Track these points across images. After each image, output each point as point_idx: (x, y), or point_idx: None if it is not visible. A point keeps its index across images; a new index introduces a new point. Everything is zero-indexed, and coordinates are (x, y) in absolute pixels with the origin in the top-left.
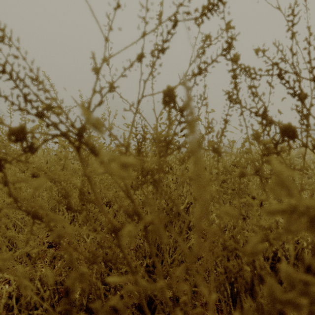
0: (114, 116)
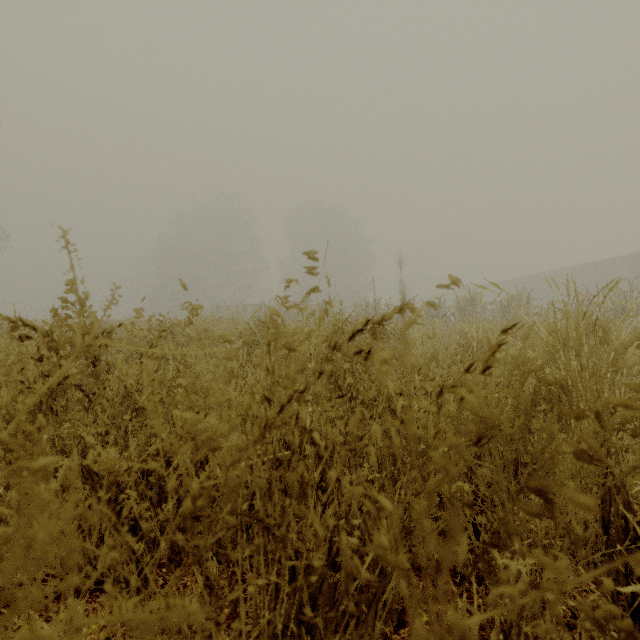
0: (105, 311)
